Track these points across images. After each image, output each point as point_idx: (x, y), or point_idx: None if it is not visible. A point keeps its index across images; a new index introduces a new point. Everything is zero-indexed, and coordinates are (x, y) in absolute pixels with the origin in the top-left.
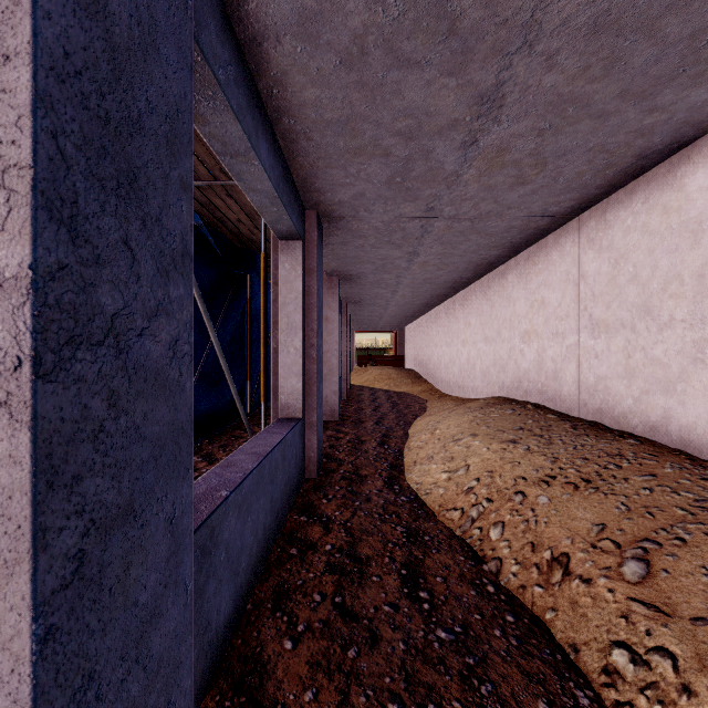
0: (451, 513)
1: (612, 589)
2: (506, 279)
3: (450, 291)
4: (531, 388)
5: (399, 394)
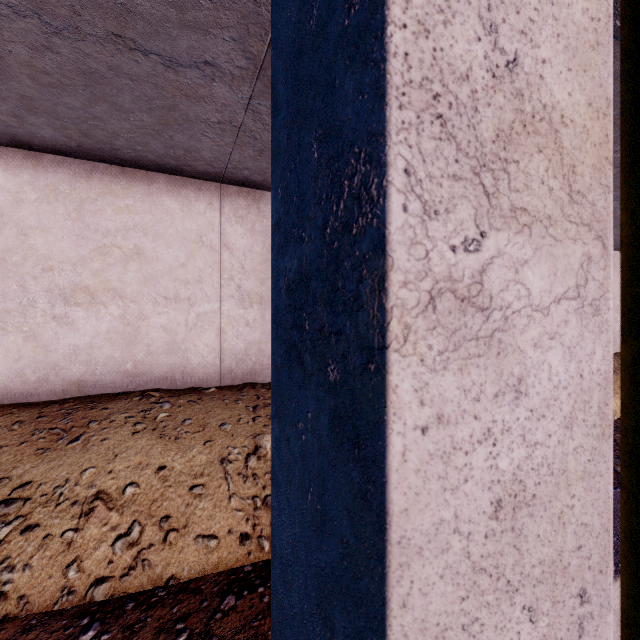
0: None
1: None
2: None
3: None
4: (101, 373)
5: None
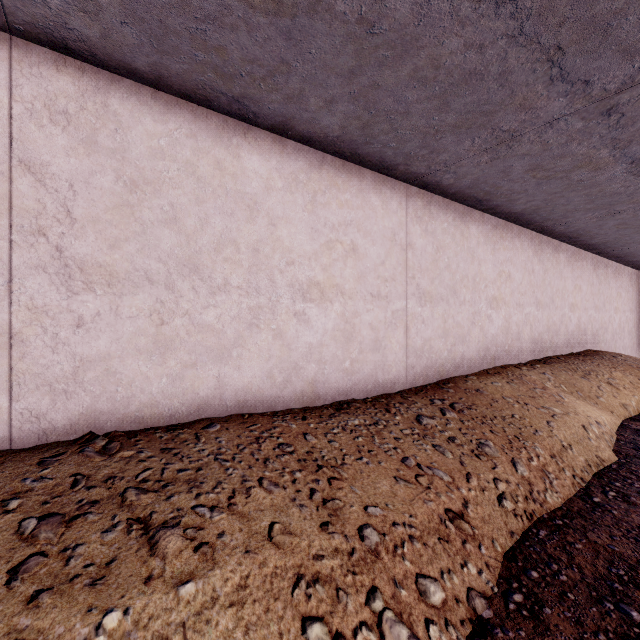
0: None
1: (468, 488)
2: None
3: None
4: None
5: None
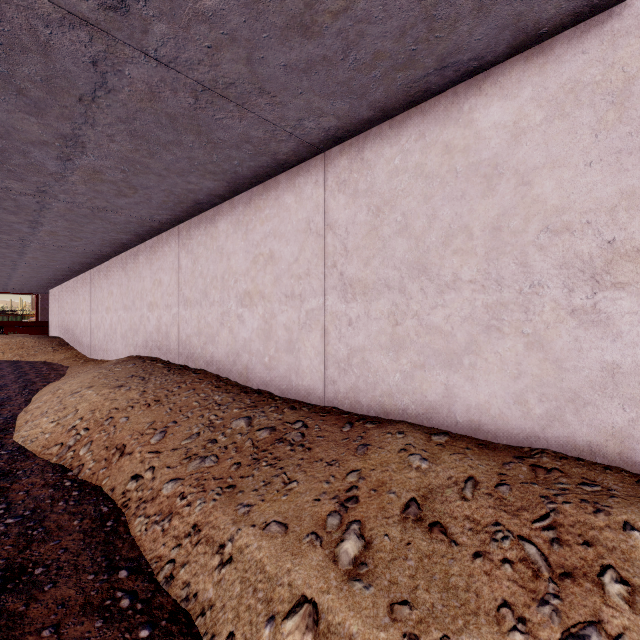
0: (52, 449)
1: (141, 451)
2: (138, 259)
3: (94, 261)
4: (154, 347)
5: (34, 363)
